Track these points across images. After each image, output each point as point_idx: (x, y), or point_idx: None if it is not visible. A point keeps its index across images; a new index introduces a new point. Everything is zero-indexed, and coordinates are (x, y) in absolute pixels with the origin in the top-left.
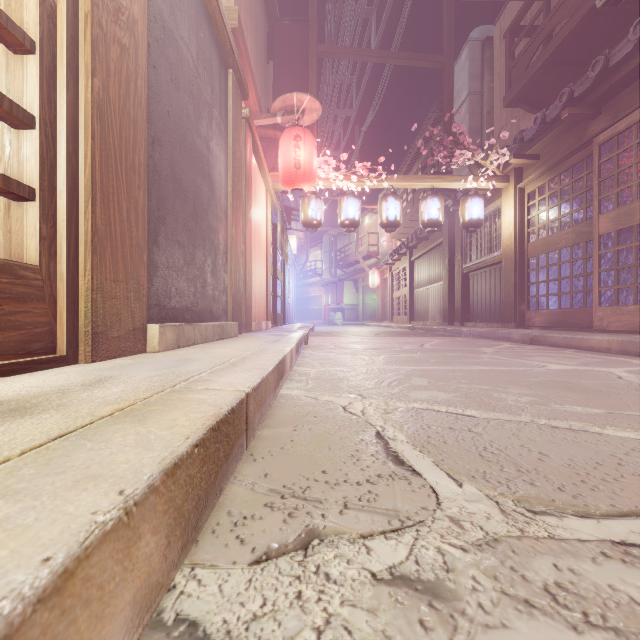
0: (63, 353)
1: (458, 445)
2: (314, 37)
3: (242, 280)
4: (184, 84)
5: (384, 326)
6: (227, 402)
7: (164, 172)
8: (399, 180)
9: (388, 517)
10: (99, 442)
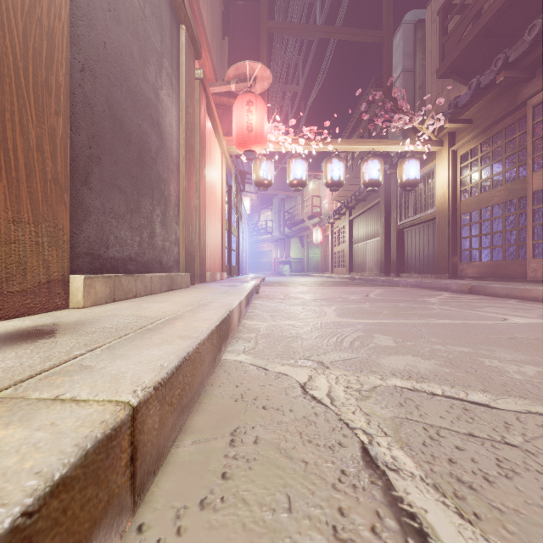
0: None
1: (516, 489)
2: (265, 14)
3: (196, 233)
4: (126, 20)
5: (326, 277)
6: (47, 466)
7: (99, 107)
8: (343, 144)
9: None
10: None
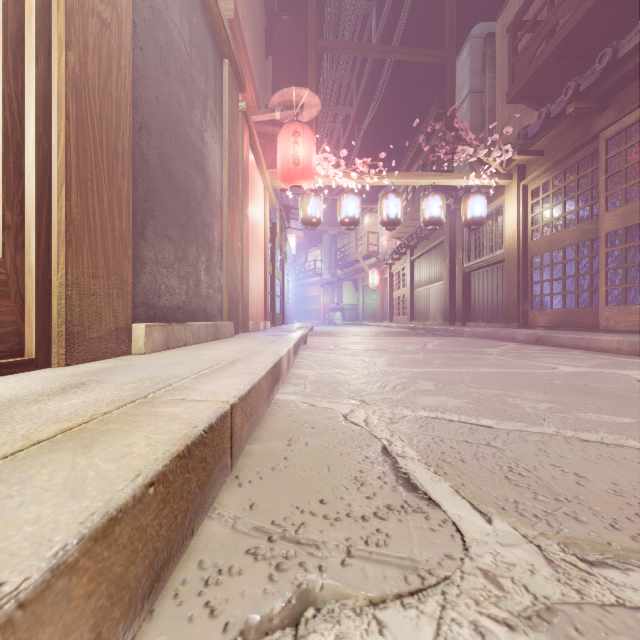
0: (32, 356)
1: (478, 464)
2: (313, 32)
3: (239, 279)
4: (175, 70)
5: (384, 326)
6: (204, 418)
7: (152, 162)
8: (400, 177)
9: (404, 570)
10: (13, 484)
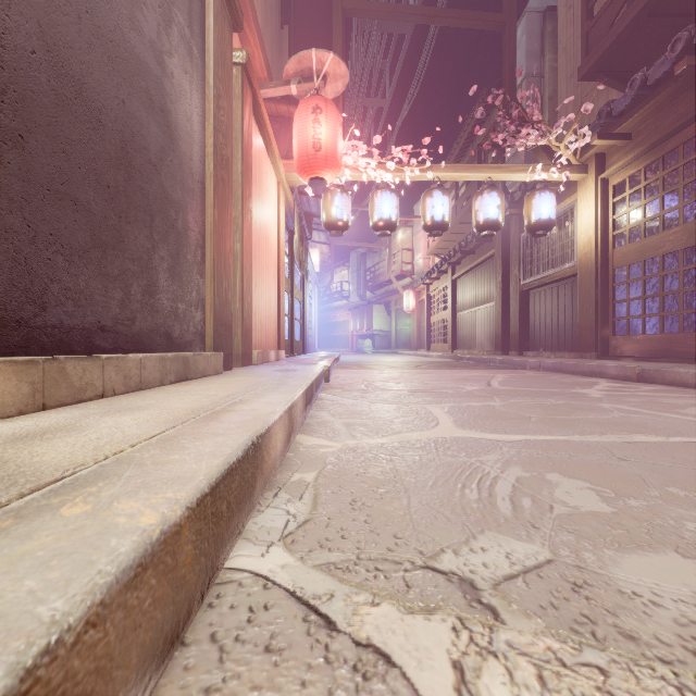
0: None
1: None
2: None
3: (237, 292)
4: None
5: (421, 355)
6: None
7: (20, 41)
8: (447, 170)
9: None
10: None
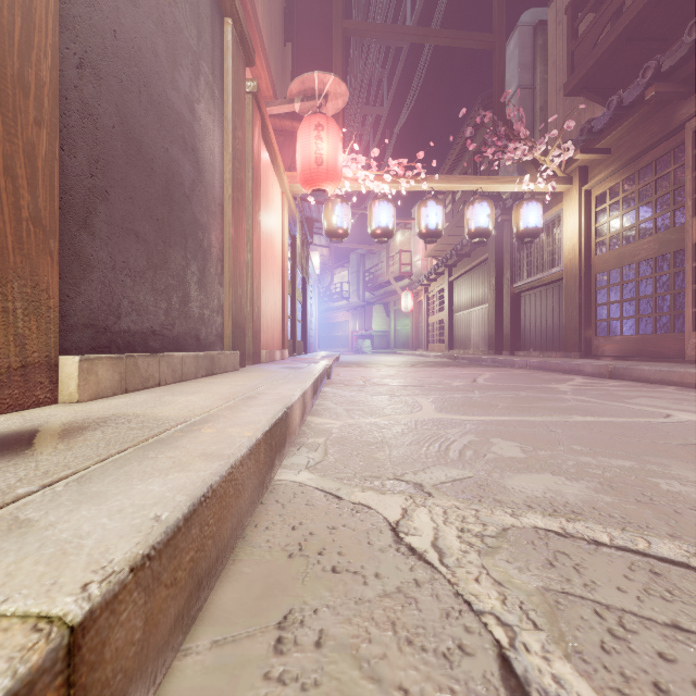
0: None
1: None
2: (339, 11)
3: (248, 298)
4: (147, 4)
5: (419, 355)
6: None
7: (106, 121)
8: (441, 181)
9: None
10: None
